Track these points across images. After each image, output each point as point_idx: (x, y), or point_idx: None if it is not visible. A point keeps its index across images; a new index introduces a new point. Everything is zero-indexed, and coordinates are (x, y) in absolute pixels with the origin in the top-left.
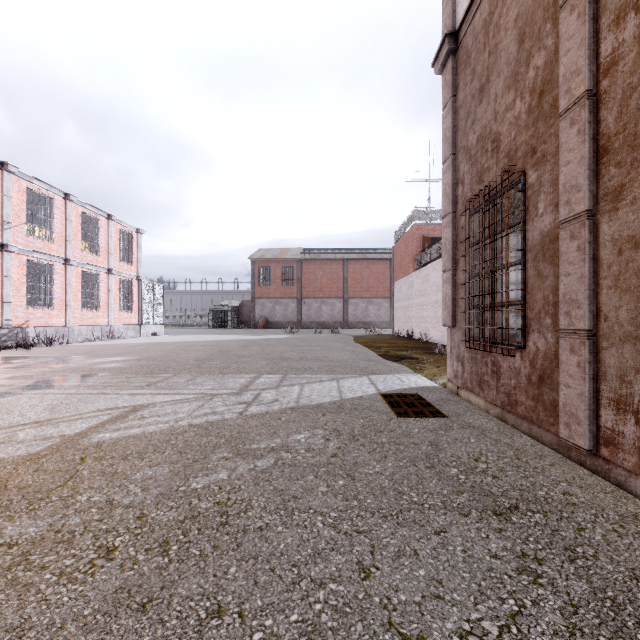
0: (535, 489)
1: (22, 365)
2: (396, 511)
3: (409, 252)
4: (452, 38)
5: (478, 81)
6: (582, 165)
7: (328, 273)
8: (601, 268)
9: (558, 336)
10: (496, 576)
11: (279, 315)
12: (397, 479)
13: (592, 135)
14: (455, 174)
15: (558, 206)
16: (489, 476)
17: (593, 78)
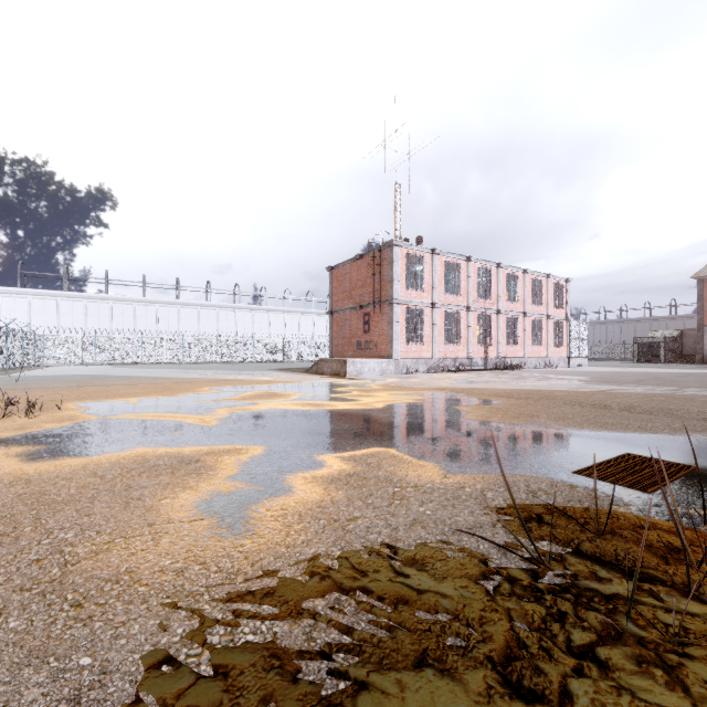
0: None
1: (529, 376)
2: None
3: None
4: None
5: None
6: None
7: None
8: None
9: None
10: None
11: None
12: None
13: None
14: None
15: None
16: None
17: None
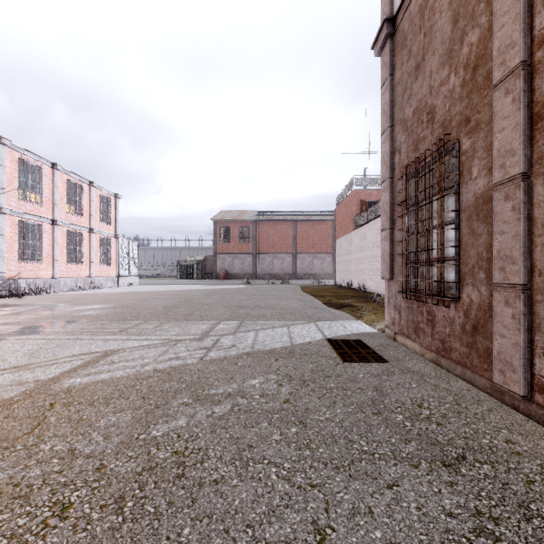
0: (479, 437)
1: (12, 312)
2: (348, 462)
3: (349, 214)
4: (390, 23)
5: (414, 60)
6: (517, 131)
7: (279, 232)
8: (535, 227)
9: (492, 289)
10: (454, 539)
11: (237, 268)
12: (347, 426)
13: (527, 103)
14: (392, 144)
15: (492, 170)
16: (433, 423)
17: (528, 50)
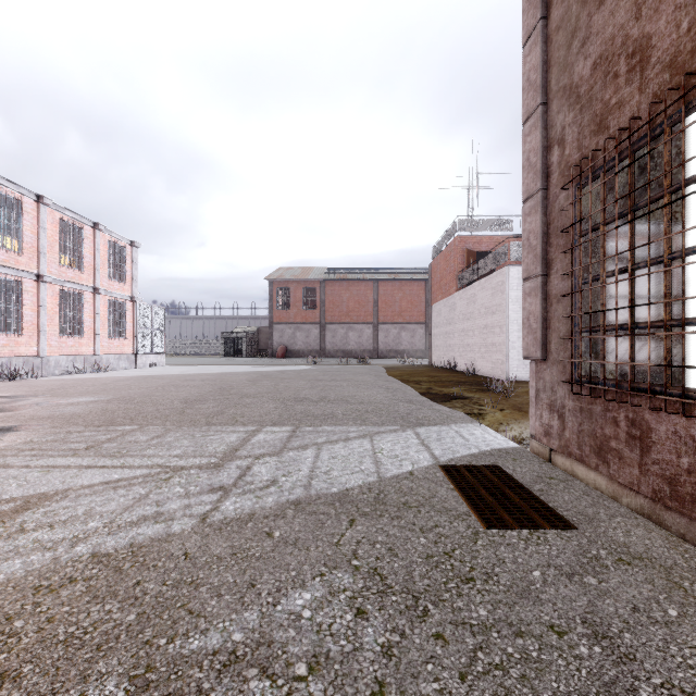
0: None
1: None
2: None
3: (450, 269)
4: None
5: None
6: None
7: (355, 295)
8: None
9: None
10: None
11: (300, 343)
12: None
13: None
14: (546, 133)
15: None
16: None
17: None
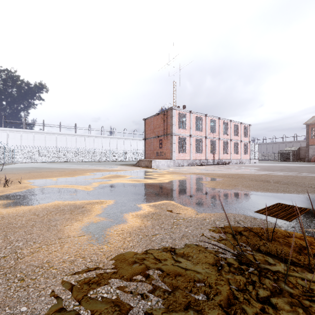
0: None
1: (233, 167)
2: None
3: None
4: None
5: None
6: None
7: None
8: None
9: None
10: None
11: None
12: None
13: None
14: None
15: None
16: None
17: None
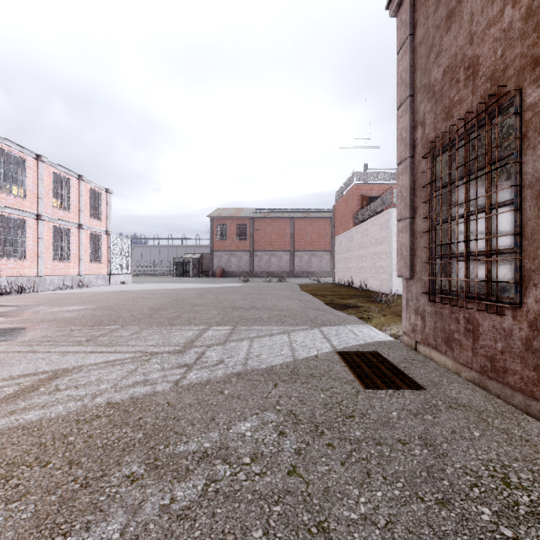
0: None
1: None
2: None
3: (349, 210)
4: None
5: (445, 7)
6: None
7: (276, 229)
8: None
9: None
10: None
11: (234, 266)
12: (402, 539)
13: None
14: (413, 117)
15: None
16: None
17: None
